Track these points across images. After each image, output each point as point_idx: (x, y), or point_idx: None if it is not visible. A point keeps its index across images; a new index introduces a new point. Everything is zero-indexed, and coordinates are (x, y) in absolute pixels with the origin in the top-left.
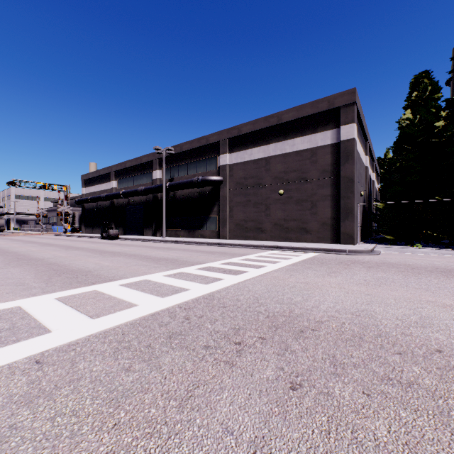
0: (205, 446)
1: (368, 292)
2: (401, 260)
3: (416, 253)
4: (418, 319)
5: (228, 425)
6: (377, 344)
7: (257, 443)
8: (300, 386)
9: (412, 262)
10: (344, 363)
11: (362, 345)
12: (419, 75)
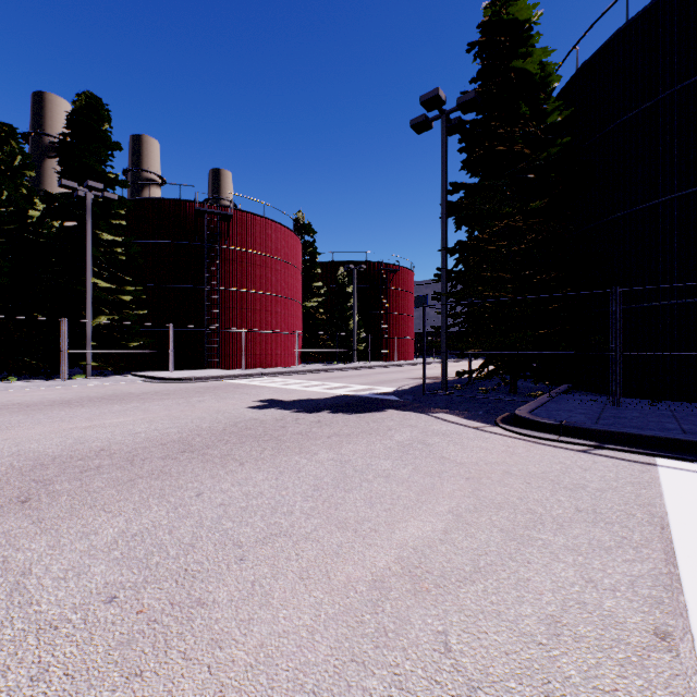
0: (2, 541)
1: (4, 438)
2: (3, 400)
3: (14, 389)
4: (75, 441)
5: (3, 532)
6: (60, 462)
7: (38, 521)
8: (30, 499)
9: (21, 400)
10: (48, 478)
11: (50, 467)
12: (2, 126)
